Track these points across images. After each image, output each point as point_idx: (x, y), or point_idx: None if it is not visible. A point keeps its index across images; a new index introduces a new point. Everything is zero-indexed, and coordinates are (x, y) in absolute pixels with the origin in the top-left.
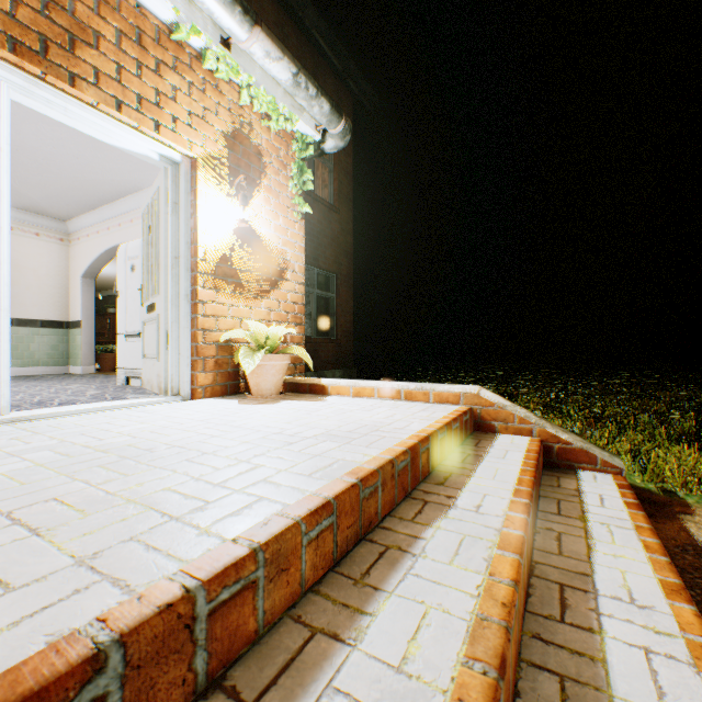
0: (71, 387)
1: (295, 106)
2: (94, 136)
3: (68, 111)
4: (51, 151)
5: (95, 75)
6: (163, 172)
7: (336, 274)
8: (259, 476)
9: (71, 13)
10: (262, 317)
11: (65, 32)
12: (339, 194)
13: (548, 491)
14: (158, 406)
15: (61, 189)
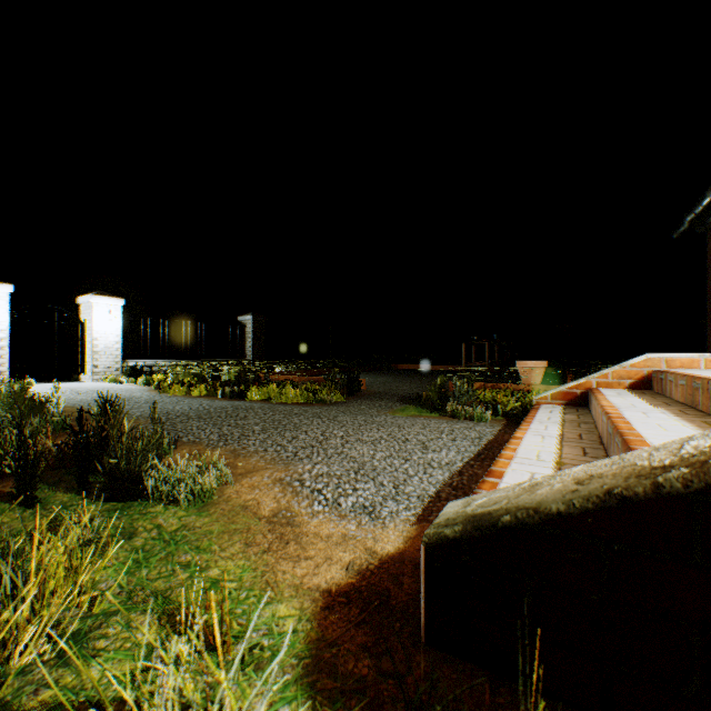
0: None
1: None
2: None
3: None
4: None
5: None
6: None
7: None
8: None
9: None
10: None
11: None
12: None
13: None
14: None
15: None
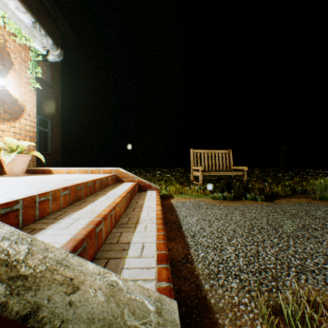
0: None
1: (32, 34)
2: None
3: None
4: None
5: None
6: None
7: (51, 120)
8: (37, 186)
9: None
10: (11, 136)
11: None
12: (53, 79)
13: (138, 195)
14: None
15: None
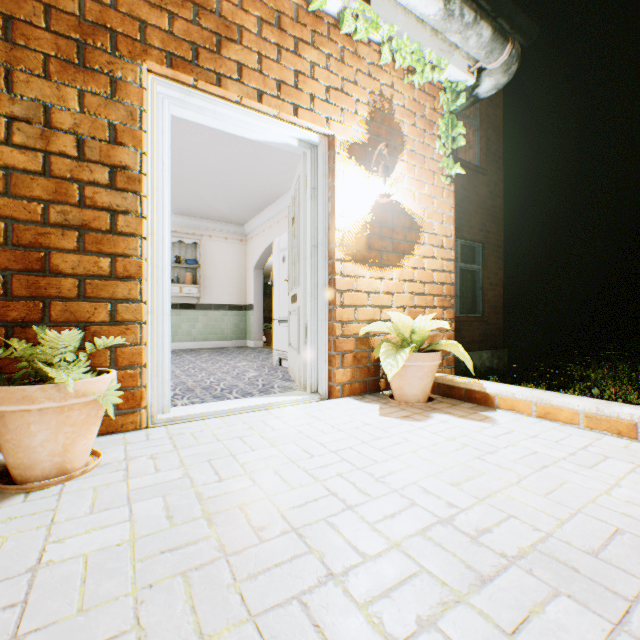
0: (239, 365)
1: (443, 50)
2: (240, 135)
3: (216, 114)
4: (227, 169)
5: (239, 71)
6: (302, 158)
7: (481, 244)
8: None
9: (218, 15)
10: (404, 303)
11: (212, 35)
12: (485, 153)
13: None
14: (295, 408)
15: (238, 199)
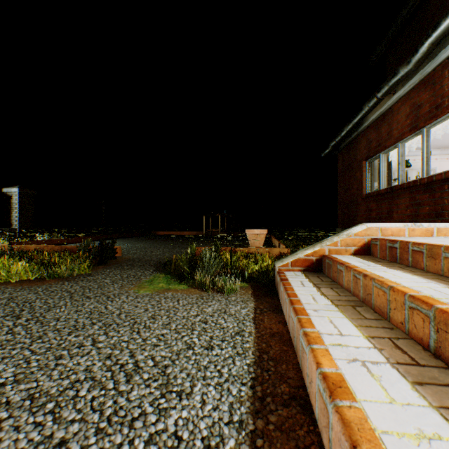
0: None
1: None
2: None
3: None
4: None
5: None
6: None
7: None
8: None
9: None
10: None
11: None
12: None
13: None
14: None
15: None
